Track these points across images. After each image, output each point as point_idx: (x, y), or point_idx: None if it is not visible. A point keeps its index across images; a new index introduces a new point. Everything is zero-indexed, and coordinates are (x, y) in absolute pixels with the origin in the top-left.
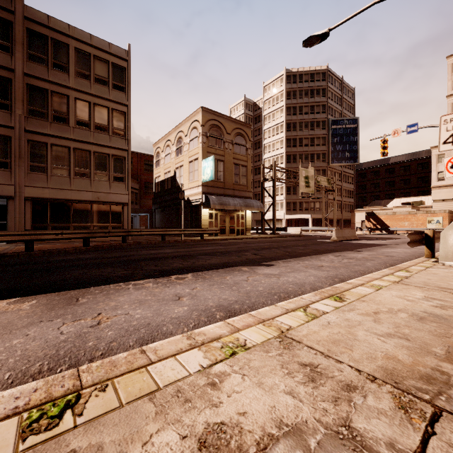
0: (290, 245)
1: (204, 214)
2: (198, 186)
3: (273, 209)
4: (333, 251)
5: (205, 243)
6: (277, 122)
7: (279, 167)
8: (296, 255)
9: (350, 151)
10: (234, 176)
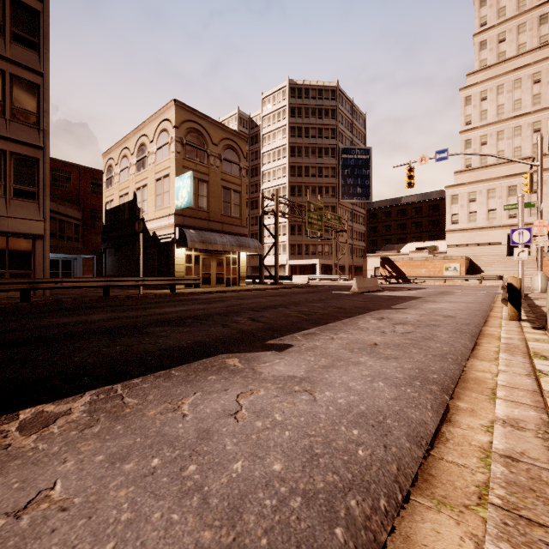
0: (303, 301)
1: (179, 255)
2: (169, 215)
3: (275, 252)
4: (367, 310)
5: (176, 299)
6: (278, 144)
7: (283, 197)
8: (320, 320)
9: (362, 187)
10: (223, 204)
